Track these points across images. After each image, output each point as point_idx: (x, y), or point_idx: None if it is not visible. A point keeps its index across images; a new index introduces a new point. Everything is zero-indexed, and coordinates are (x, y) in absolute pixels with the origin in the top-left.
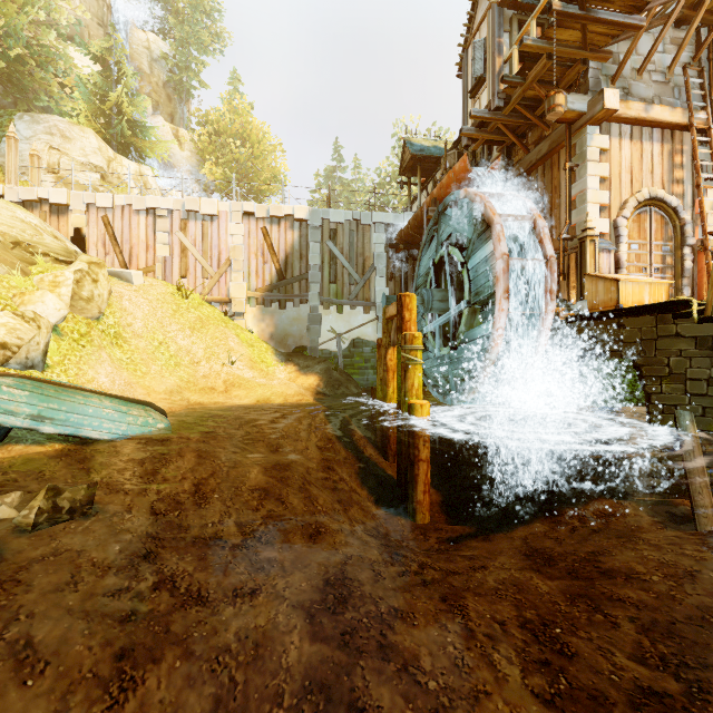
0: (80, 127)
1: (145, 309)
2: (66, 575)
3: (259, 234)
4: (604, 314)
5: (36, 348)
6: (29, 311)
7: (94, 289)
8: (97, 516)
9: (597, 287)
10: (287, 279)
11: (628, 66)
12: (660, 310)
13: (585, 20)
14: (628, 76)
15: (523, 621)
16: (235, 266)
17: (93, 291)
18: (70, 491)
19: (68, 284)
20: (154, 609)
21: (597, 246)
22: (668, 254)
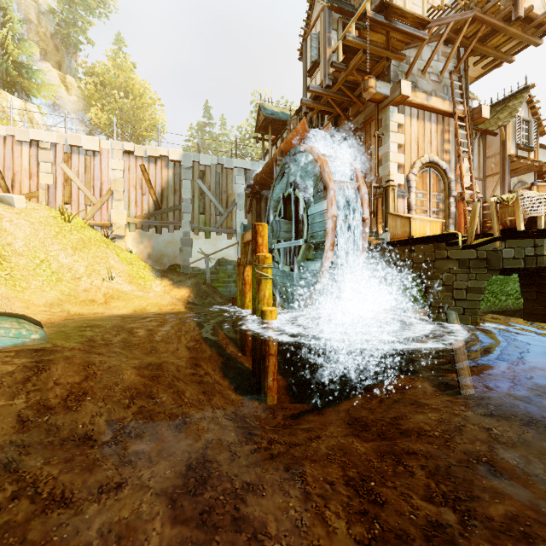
0: None
1: (26, 230)
2: None
3: (137, 170)
4: (401, 242)
5: None
6: None
7: None
8: None
9: (396, 223)
10: (163, 208)
11: (416, 67)
12: (438, 240)
13: (388, 28)
14: (416, 74)
15: (347, 479)
16: (116, 196)
17: None
18: None
19: None
20: (10, 520)
21: (396, 193)
22: (441, 202)
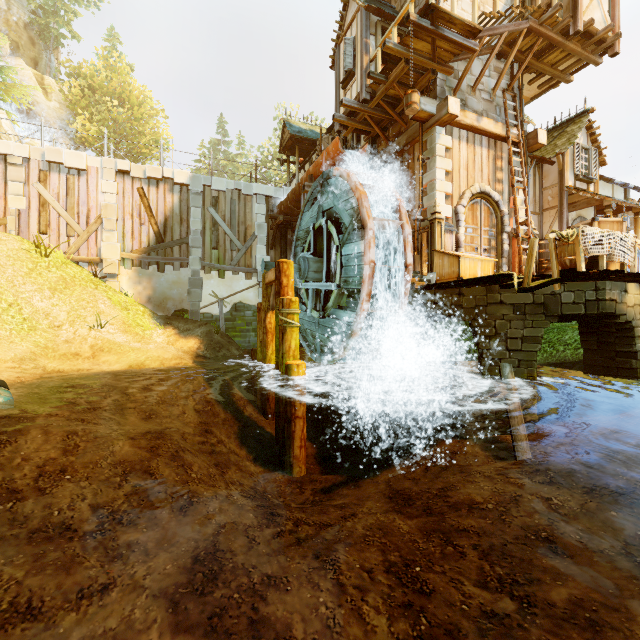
0: None
1: None
2: None
3: (134, 194)
4: (449, 284)
5: None
6: None
7: None
8: None
9: (443, 262)
10: (167, 242)
11: (465, 82)
12: (490, 281)
13: (435, 35)
14: (465, 91)
15: (388, 565)
16: (107, 226)
17: None
18: None
19: None
20: None
21: (443, 228)
22: (493, 238)
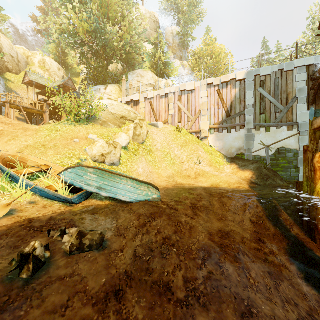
0: (146, 71)
1: (162, 138)
2: (65, 297)
3: (215, 94)
4: None
5: (114, 156)
6: (112, 140)
7: (141, 130)
8: (104, 250)
9: None
10: (232, 115)
11: None
12: None
13: None
14: None
15: None
16: (203, 113)
17: (140, 131)
18: (91, 234)
19: (132, 129)
20: None
21: None
22: None
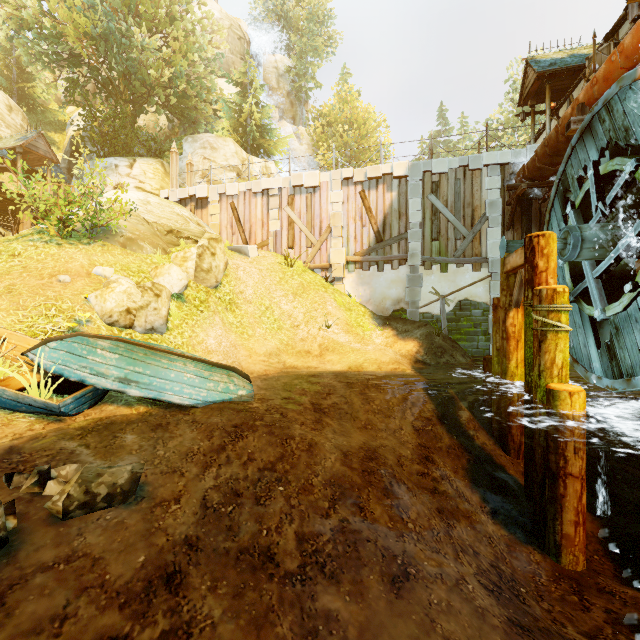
0: (223, 138)
1: (255, 277)
2: (59, 601)
3: (357, 198)
4: None
5: (155, 313)
6: (150, 281)
7: (212, 261)
8: (140, 504)
9: None
10: (385, 240)
11: None
12: None
13: None
14: None
15: None
16: (335, 233)
17: (211, 263)
18: (111, 474)
19: (193, 258)
20: None
21: None
22: None
